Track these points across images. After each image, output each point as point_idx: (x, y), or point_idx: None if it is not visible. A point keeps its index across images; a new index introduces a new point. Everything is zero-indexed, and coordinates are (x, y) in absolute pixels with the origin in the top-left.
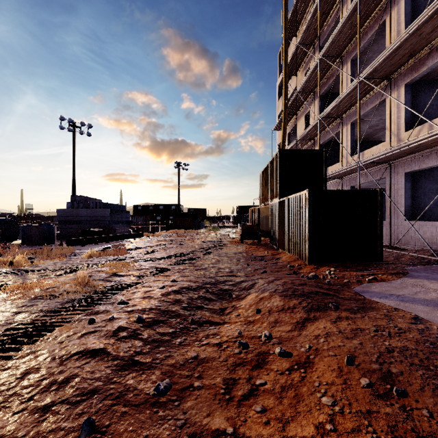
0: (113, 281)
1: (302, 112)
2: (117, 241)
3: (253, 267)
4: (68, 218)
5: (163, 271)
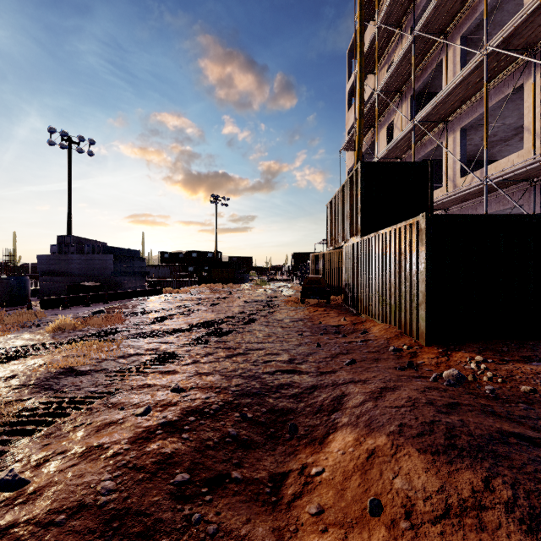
0: (54, 389)
1: (383, 123)
2: (122, 301)
3: (328, 351)
4: (54, 268)
5: (168, 360)
